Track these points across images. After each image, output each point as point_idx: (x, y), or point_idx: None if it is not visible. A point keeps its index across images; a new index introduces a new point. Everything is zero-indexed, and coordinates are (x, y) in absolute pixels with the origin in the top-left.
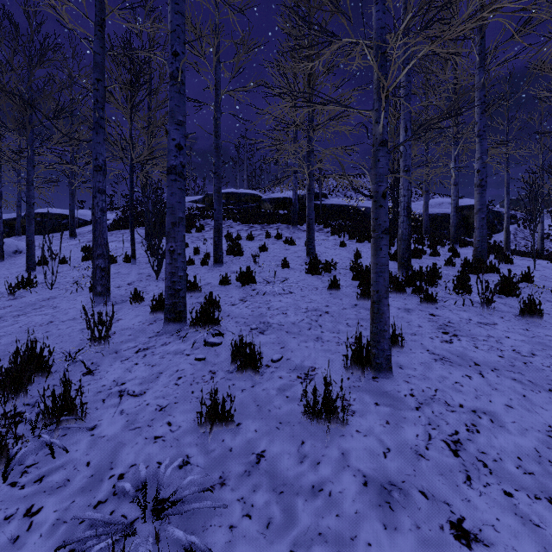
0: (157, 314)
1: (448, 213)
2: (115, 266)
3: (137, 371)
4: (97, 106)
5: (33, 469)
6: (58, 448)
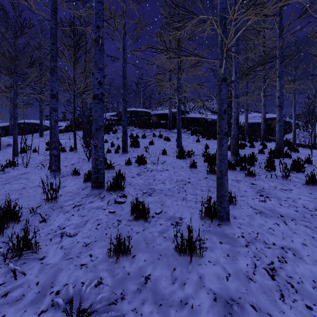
0: (87, 183)
1: (259, 122)
2: (64, 153)
3: (73, 220)
4: (53, 59)
5: (2, 287)
6: (19, 272)
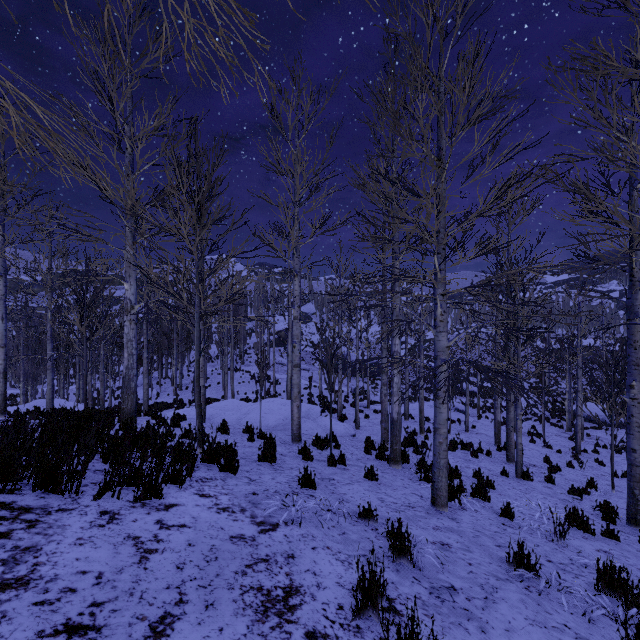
0: None
1: None
2: None
3: None
4: None
5: None
6: None
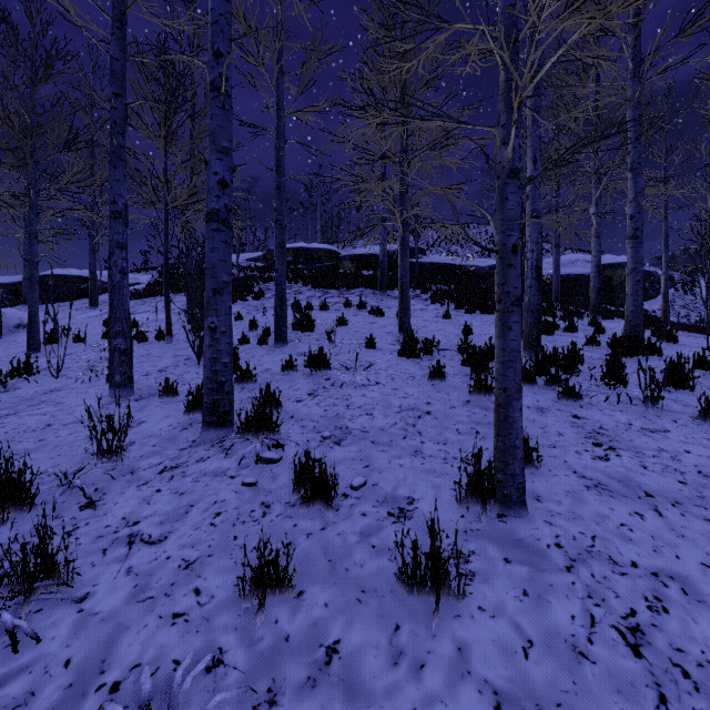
0: (194, 414)
1: (585, 274)
2: (144, 345)
3: (158, 502)
4: (116, 130)
5: None
6: (25, 635)
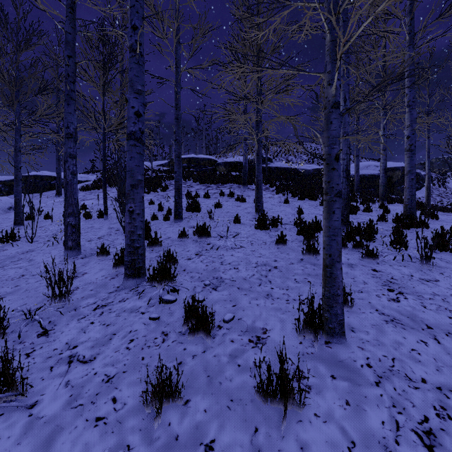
0: (119, 268)
1: (375, 174)
2: (90, 221)
3: (91, 331)
4: (69, 80)
5: None
6: None
